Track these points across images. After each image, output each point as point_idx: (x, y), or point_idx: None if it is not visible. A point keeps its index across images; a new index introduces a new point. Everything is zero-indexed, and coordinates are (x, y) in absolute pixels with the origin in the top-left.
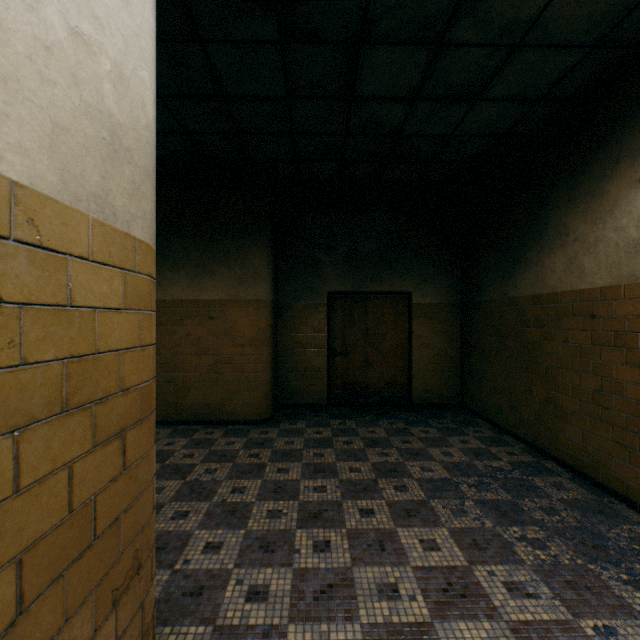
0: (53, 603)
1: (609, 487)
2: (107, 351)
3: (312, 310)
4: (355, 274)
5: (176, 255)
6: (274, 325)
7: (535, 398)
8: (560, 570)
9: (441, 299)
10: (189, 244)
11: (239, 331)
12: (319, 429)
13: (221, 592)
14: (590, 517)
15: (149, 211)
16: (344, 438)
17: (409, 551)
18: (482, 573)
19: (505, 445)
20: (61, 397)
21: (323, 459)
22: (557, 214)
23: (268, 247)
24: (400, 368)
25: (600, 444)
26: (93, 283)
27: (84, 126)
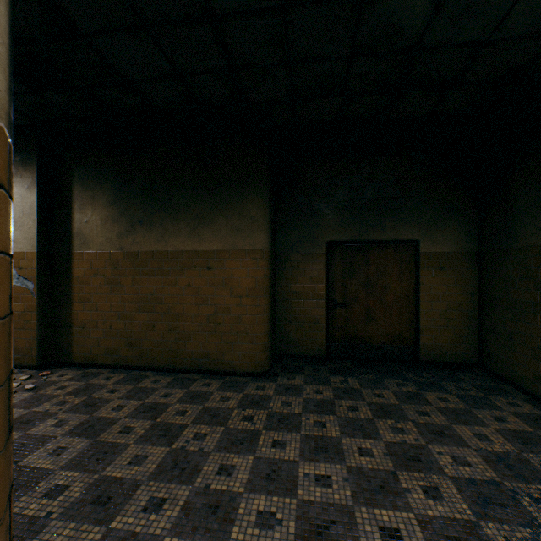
0: None
1: None
2: None
3: (310, 260)
4: (356, 222)
5: (177, 207)
6: (272, 275)
7: None
8: None
9: (454, 247)
10: (189, 196)
11: (236, 281)
12: (319, 387)
13: None
14: None
15: None
16: (347, 402)
17: None
18: None
19: None
20: None
21: (325, 431)
22: None
23: (265, 196)
24: (405, 322)
25: None
26: None
27: None
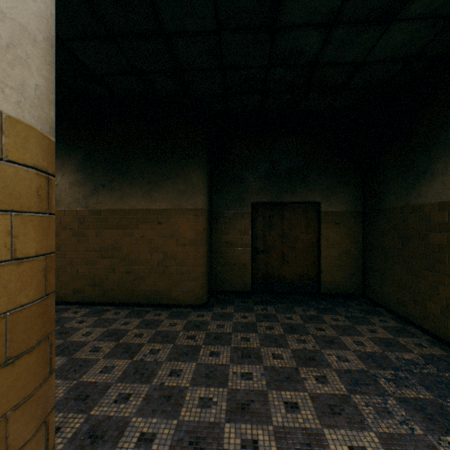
0: None
1: None
2: None
3: (239, 217)
4: (274, 188)
5: (133, 174)
6: (209, 229)
7: (442, 295)
8: None
9: (345, 208)
10: (143, 165)
11: (181, 233)
12: (245, 314)
13: None
14: None
15: (33, 85)
16: (266, 323)
17: None
18: None
19: (411, 336)
20: None
21: (249, 344)
22: None
23: (204, 167)
24: (310, 264)
25: None
26: None
27: None
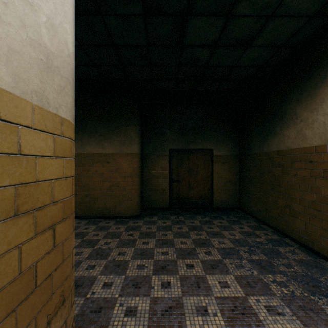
0: (8, 327)
1: (320, 253)
2: (44, 180)
3: (161, 158)
4: (183, 140)
5: (90, 130)
6: (141, 166)
7: (279, 205)
8: (295, 299)
9: (228, 153)
10: (97, 124)
11: (123, 169)
12: (164, 221)
13: (111, 310)
14: (310, 269)
15: (70, 102)
16: (178, 225)
17: (213, 288)
18: (253, 301)
19: (263, 230)
20: (14, 207)
21: (167, 237)
22: (291, 107)
23: (138, 125)
24: (207, 189)
25: (315, 230)
26: (35, 141)
27: (29, 51)
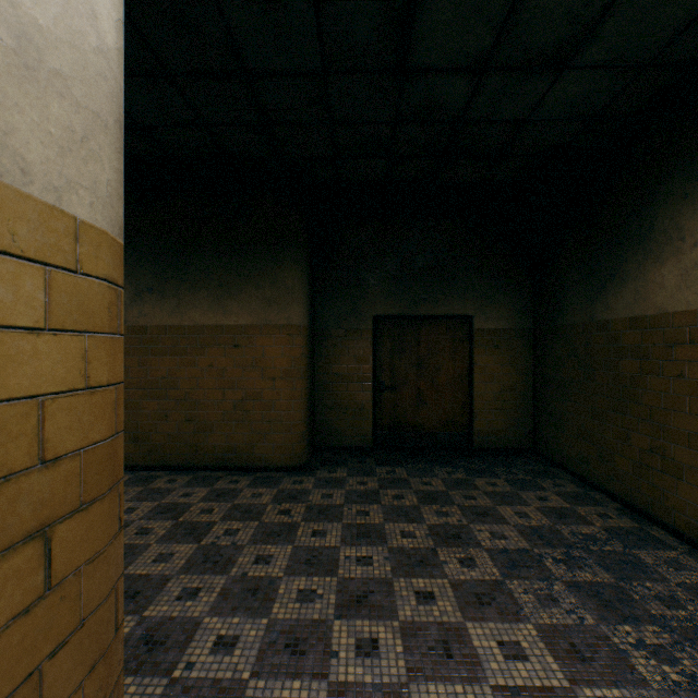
0: None
1: None
2: (5, 399)
3: (355, 337)
4: (405, 295)
5: (196, 273)
6: (310, 355)
7: (634, 446)
8: None
9: (508, 324)
10: (211, 260)
11: (269, 362)
12: (363, 479)
13: None
14: None
15: (105, 181)
16: (393, 491)
17: (485, 660)
18: None
19: (594, 504)
20: None
21: (368, 519)
22: (667, 213)
23: (303, 263)
24: (459, 406)
25: None
26: None
27: None
